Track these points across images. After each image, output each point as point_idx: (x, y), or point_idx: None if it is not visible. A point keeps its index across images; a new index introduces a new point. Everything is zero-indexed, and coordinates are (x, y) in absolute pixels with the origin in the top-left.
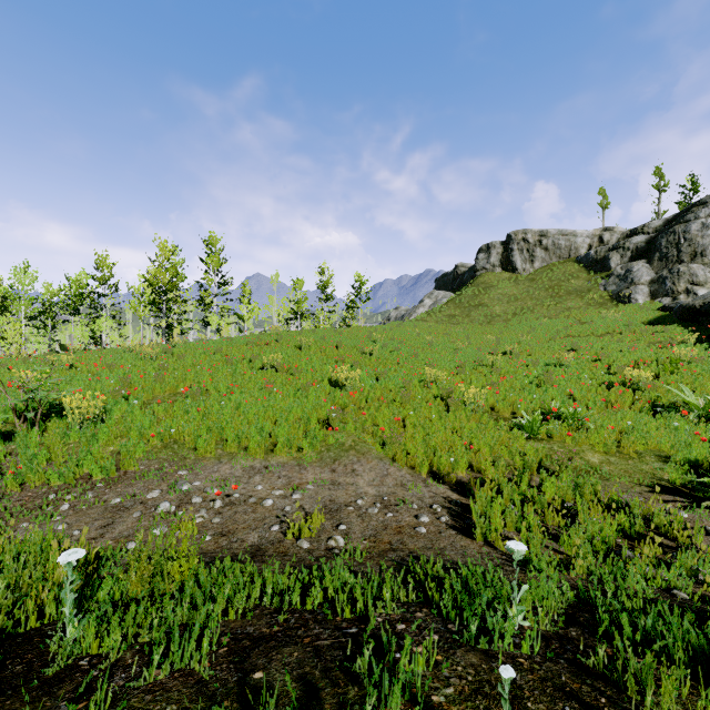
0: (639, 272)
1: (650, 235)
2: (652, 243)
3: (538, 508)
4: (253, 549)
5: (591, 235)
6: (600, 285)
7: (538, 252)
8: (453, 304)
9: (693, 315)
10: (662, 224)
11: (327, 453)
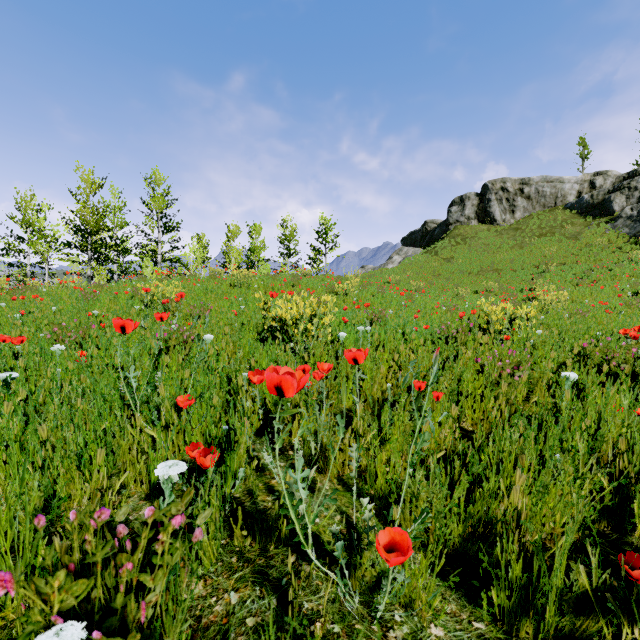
0: None
1: None
2: None
3: None
4: None
5: (580, 181)
6: (606, 229)
7: (519, 201)
8: (428, 256)
9: None
10: None
11: None
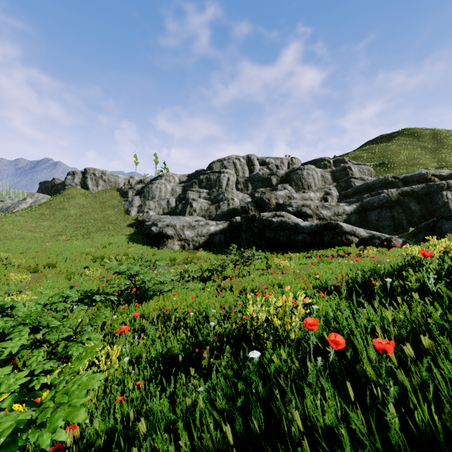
0: (135, 201)
1: (143, 185)
2: (143, 189)
3: None
4: None
5: (125, 178)
6: (123, 204)
7: (101, 182)
8: (46, 206)
9: (140, 223)
10: (150, 181)
11: None
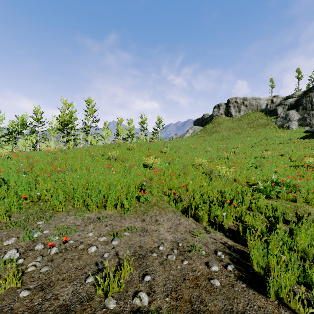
0: (293, 115)
1: (297, 98)
2: (298, 102)
3: (301, 256)
4: (59, 313)
5: (267, 99)
6: (273, 122)
7: (242, 107)
8: (203, 131)
9: None
10: (302, 93)
11: (139, 207)
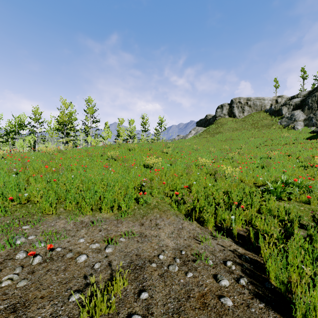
0: (298, 115)
1: (302, 98)
2: (304, 101)
3: None
4: None
5: (272, 99)
6: (278, 122)
7: (246, 108)
8: (205, 132)
9: None
10: (307, 93)
11: (138, 210)
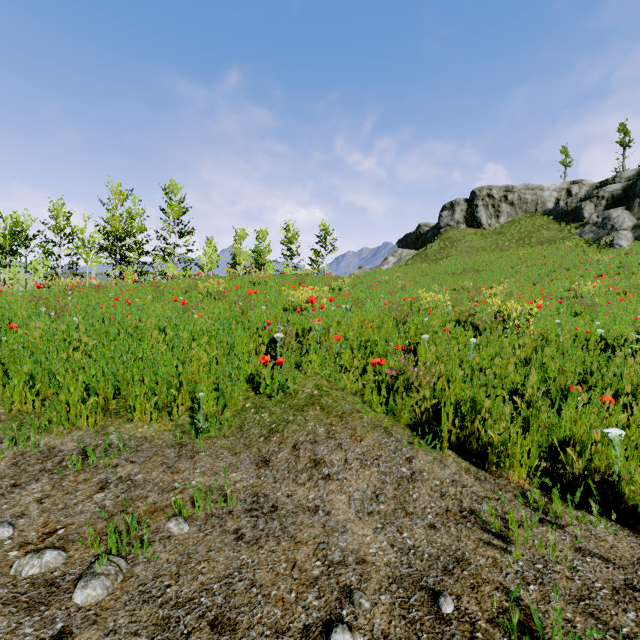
0: (620, 218)
1: (627, 183)
2: (630, 190)
3: None
4: None
5: (559, 189)
6: (575, 234)
7: (504, 207)
8: (419, 258)
9: None
10: (636, 174)
11: (256, 413)
